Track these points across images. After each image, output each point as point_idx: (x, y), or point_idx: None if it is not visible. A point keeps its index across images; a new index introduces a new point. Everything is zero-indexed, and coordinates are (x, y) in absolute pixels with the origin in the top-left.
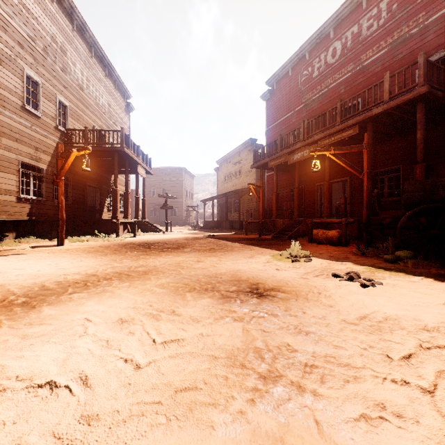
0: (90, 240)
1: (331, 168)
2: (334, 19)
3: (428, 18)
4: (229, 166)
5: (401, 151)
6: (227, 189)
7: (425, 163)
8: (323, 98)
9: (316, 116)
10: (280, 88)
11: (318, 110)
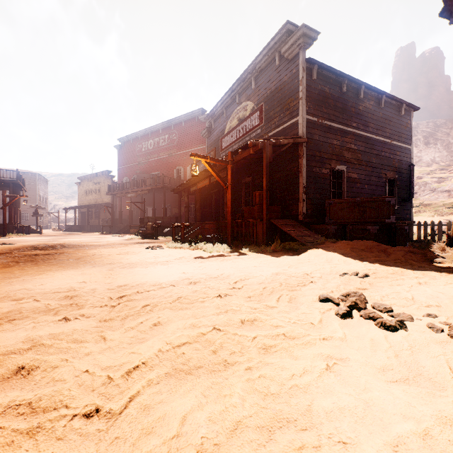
0: (10, 236)
1: (150, 200)
2: (150, 129)
3: (177, 152)
4: (90, 184)
5: (171, 198)
6: (88, 201)
7: (165, 208)
8: (147, 164)
9: (137, 180)
10: (126, 147)
11: (144, 169)
